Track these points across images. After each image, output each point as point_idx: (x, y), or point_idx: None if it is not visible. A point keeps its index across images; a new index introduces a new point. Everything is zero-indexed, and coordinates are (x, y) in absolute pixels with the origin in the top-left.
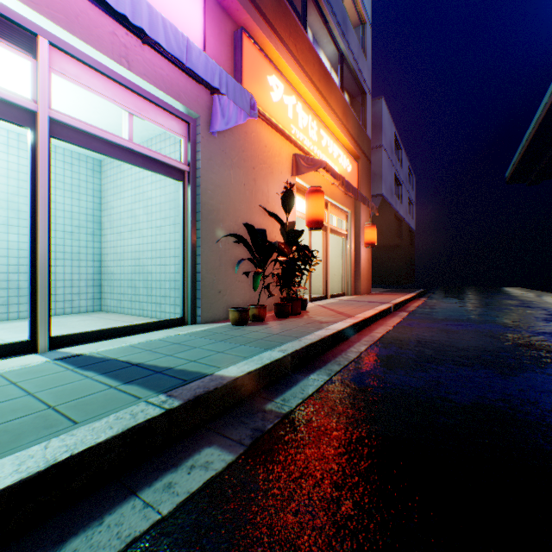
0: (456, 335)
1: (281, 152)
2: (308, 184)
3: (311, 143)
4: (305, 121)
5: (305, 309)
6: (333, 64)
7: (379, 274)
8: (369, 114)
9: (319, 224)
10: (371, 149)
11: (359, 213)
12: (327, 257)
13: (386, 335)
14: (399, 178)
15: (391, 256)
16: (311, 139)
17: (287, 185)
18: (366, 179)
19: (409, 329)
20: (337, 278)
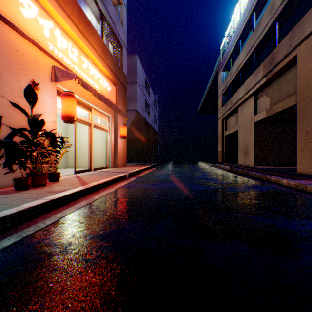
0: (149, 192)
1: (39, 60)
2: (71, 91)
3: (72, 62)
4: (65, 45)
5: (58, 180)
6: (98, 19)
7: (138, 155)
8: (125, 60)
9: (71, 119)
10: (131, 83)
11: (117, 117)
12: (91, 143)
13: (105, 196)
14: (148, 103)
15: (145, 145)
16: (72, 59)
17: (33, 83)
18: (123, 98)
19: (125, 190)
20: (103, 157)
